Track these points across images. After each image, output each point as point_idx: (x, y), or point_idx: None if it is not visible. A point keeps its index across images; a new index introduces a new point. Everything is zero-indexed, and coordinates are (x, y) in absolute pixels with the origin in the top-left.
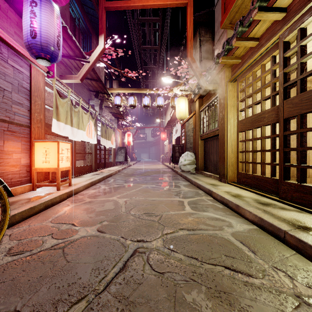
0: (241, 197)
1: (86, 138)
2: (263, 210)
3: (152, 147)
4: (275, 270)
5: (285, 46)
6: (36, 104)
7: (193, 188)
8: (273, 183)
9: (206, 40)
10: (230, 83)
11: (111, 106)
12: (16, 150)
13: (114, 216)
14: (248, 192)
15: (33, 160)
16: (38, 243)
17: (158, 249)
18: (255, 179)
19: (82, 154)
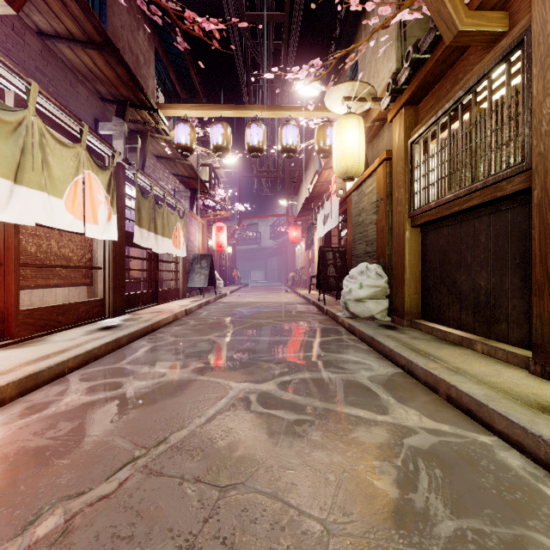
0: None
1: (64, 220)
2: None
3: (272, 259)
4: None
5: None
6: None
7: (440, 411)
8: None
9: None
10: None
11: (172, 154)
12: None
13: None
14: None
15: None
16: None
17: None
18: None
19: (65, 269)
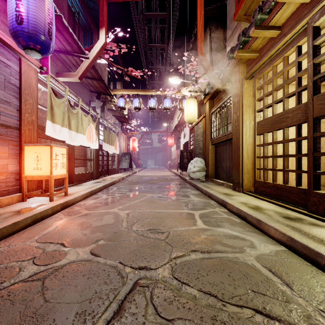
0: (261, 209)
1: (86, 143)
2: (292, 227)
3: (159, 153)
4: (323, 315)
5: (315, 32)
6: (27, 103)
7: (204, 198)
8: (298, 193)
9: (217, 36)
10: (246, 81)
11: (115, 108)
12: (2, 156)
13: (113, 233)
14: (269, 204)
15: (23, 166)
16: (14, 271)
17: (165, 280)
18: (276, 188)
19: (82, 160)
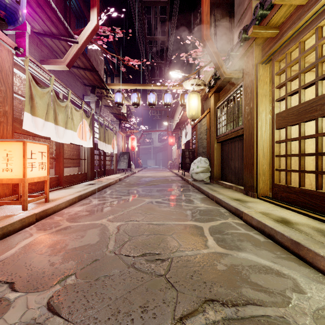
0: (292, 223)
1: (77, 140)
2: None
3: (159, 153)
4: None
5: None
6: None
7: (211, 204)
8: None
9: (223, 25)
10: (261, 65)
11: (112, 104)
12: None
13: (93, 261)
14: (297, 214)
15: None
16: None
17: None
18: (305, 194)
19: (73, 160)
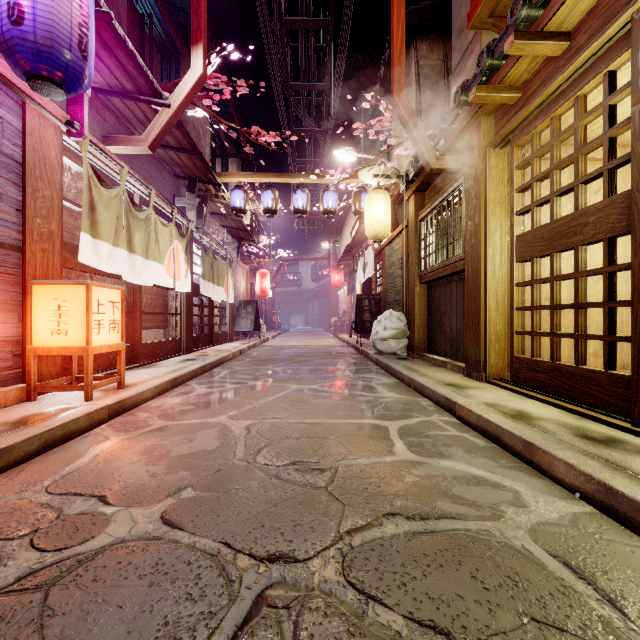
0: (531, 419)
1: (165, 280)
2: (604, 461)
3: (314, 303)
4: None
5: None
6: (39, 197)
7: (406, 393)
8: (611, 384)
9: (432, 65)
10: (494, 151)
11: (225, 211)
12: None
13: (215, 471)
14: (544, 406)
15: (29, 328)
16: None
17: (328, 591)
18: (560, 373)
19: (157, 315)
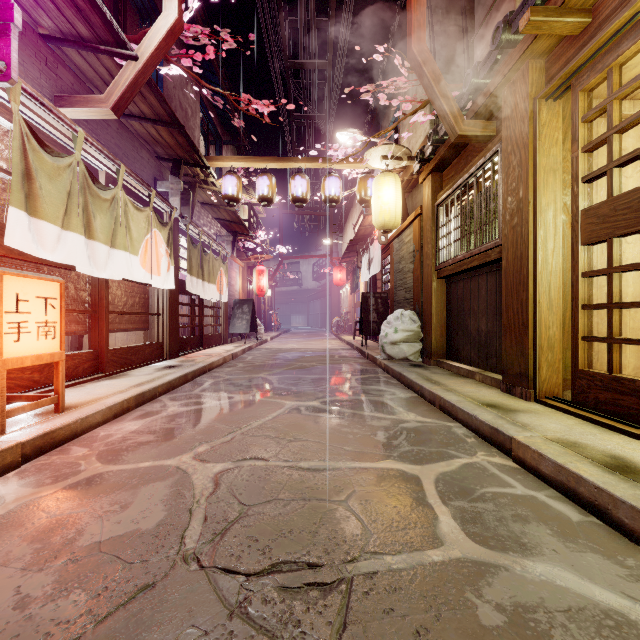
0: None
1: (139, 274)
2: None
3: (315, 302)
4: None
5: None
6: None
7: (431, 414)
8: None
9: (448, 31)
10: (545, 103)
11: (217, 201)
12: None
13: (136, 590)
14: None
15: None
16: None
17: None
18: None
19: (133, 315)
